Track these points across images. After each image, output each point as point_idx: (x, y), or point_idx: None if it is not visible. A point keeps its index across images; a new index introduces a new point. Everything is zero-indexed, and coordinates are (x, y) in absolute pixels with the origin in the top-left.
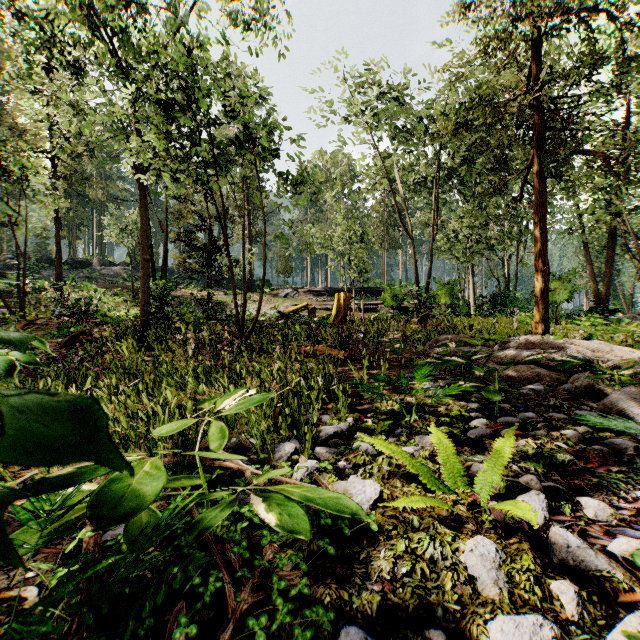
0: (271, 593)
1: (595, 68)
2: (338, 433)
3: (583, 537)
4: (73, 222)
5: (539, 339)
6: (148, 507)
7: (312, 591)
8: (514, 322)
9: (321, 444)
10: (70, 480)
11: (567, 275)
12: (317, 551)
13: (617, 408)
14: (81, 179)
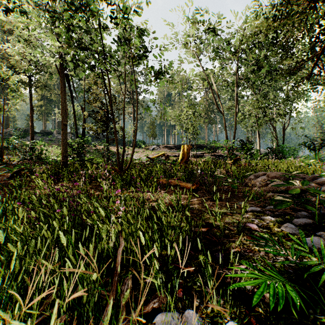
0: None
1: None
2: None
3: None
4: (44, 112)
5: None
6: None
7: None
8: (296, 163)
9: None
10: None
11: None
12: None
13: None
14: (43, 87)
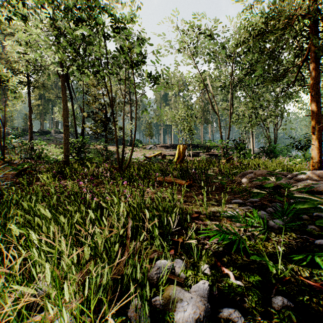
0: None
1: None
2: (201, 318)
3: None
4: (42, 111)
5: (322, 173)
6: None
7: None
8: (285, 162)
9: None
10: None
11: None
12: None
13: None
14: (42, 87)
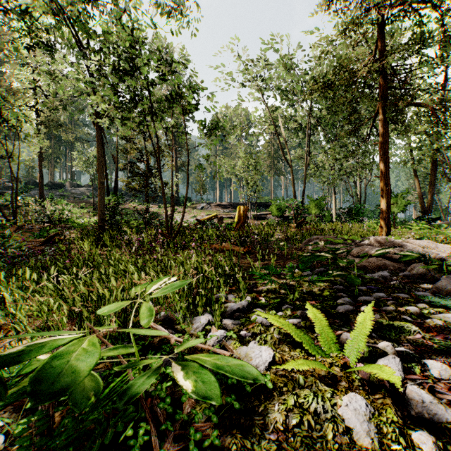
0: (189, 443)
1: (424, 44)
2: (240, 309)
3: (432, 393)
4: (52, 156)
5: (384, 239)
6: (91, 372)
7: (221, 439)
8: (364, 227)
9: (227, 317)
10: (20, 356)
11: (402, 193)
12: (225, 405)
13: (446, 290)
14: (57, 126)
